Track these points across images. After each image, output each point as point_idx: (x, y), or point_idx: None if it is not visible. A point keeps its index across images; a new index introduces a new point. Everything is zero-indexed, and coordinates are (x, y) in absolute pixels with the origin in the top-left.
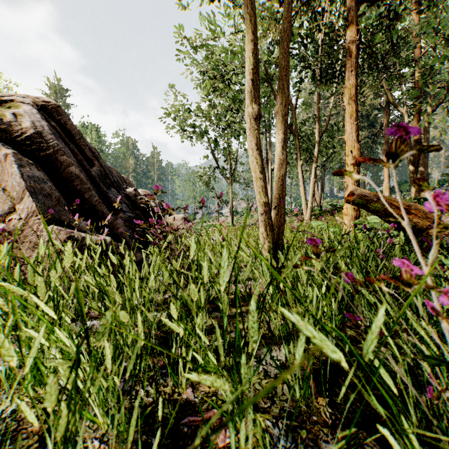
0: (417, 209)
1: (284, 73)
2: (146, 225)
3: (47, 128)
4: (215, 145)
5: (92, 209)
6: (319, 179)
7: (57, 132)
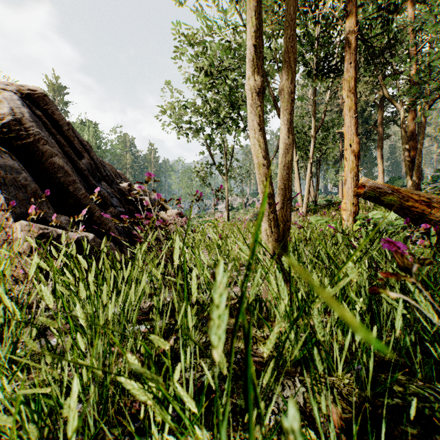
0: (439, 202)
1: (290, 43)
2: (118, 220)
3: (28, 115)
4: (210, 141)
5: (77, 203)
6: (314, 176)
7: (43, 121)
